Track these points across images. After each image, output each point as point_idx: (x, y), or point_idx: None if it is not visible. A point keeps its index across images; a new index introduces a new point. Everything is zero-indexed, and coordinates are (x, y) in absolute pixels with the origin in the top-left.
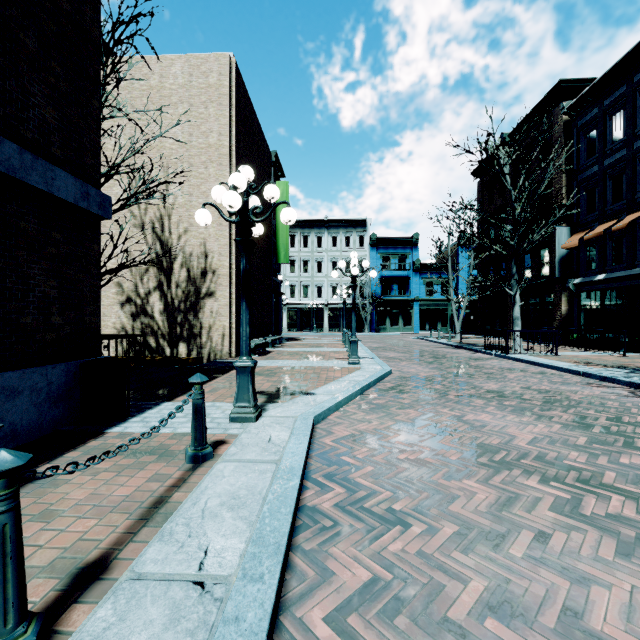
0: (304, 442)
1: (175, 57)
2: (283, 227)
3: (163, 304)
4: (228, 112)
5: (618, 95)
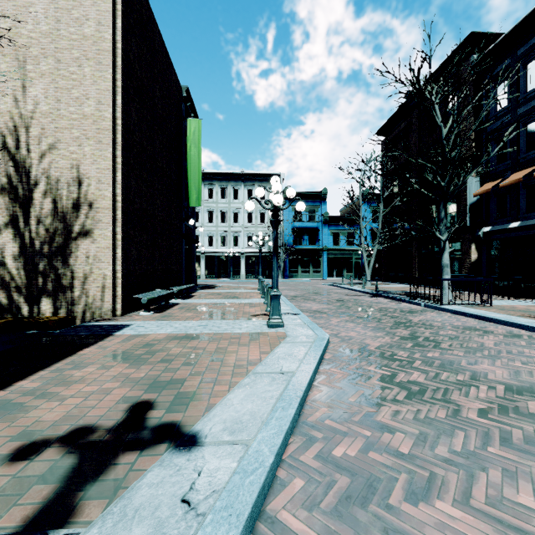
0: None
1: None
2: (195, 168)
3: (18, 246)
4: None
5: (534, 42)
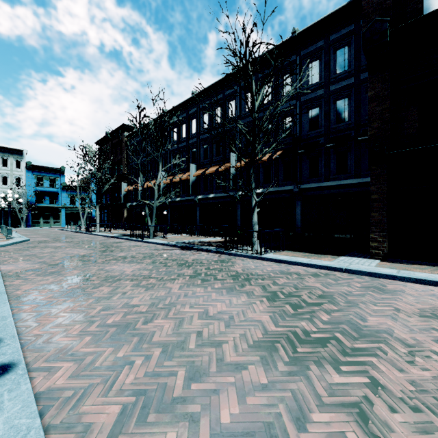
0: None
1: None
2: None
3: None
4: None
5: (138, 140)
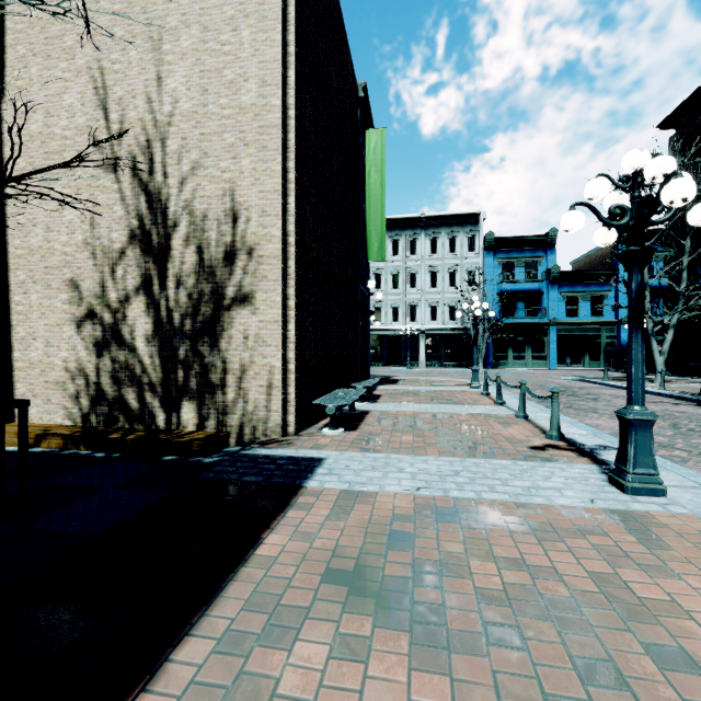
0: None
1: None
2: (376, 203)
3: (152, 321)
4: None
5: None
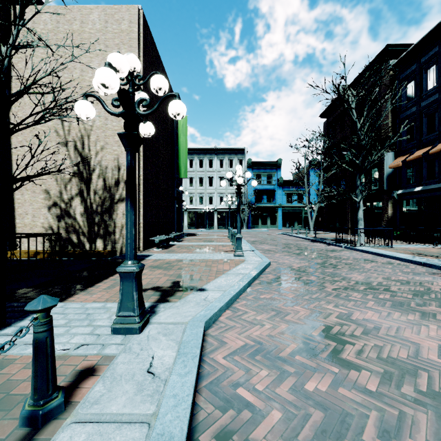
0: (191, 371)
1: (93, 7)
2: (183, 150)
3: (83, 207)
4: (137, 53)
5: (432, 54)
